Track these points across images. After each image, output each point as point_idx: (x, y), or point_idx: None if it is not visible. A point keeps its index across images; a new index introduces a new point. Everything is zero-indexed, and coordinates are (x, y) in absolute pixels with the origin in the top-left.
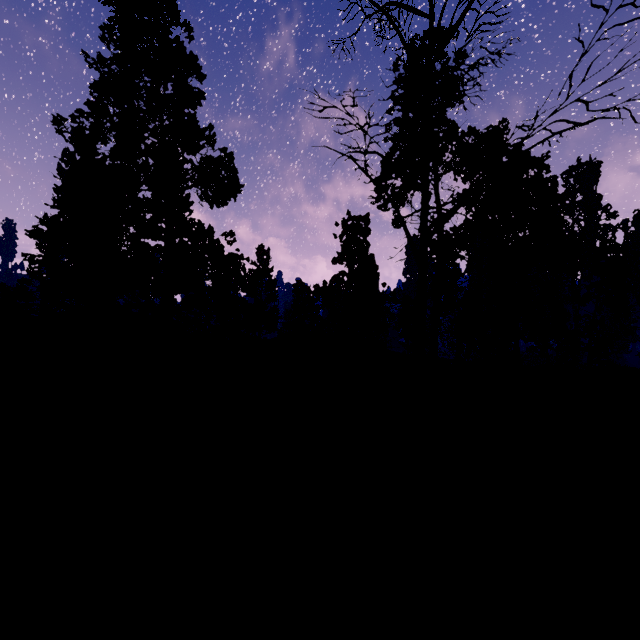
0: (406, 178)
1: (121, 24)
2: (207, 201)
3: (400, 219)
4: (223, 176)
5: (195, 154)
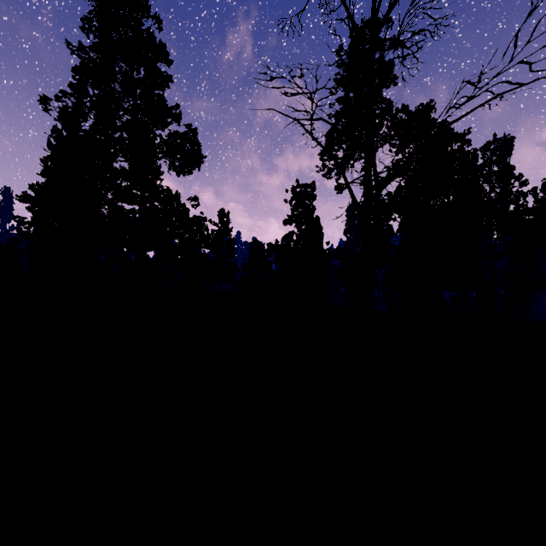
0: (350, 142)
1: (99, 16)
2: (174, 170)
3: (345, 180)
4: (188, 148)
5: (163, 129)
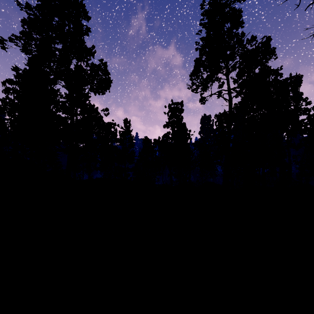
0: None
1: None
2: (92, 91)
3: None
4: (100, 75)
5: (82, 60)
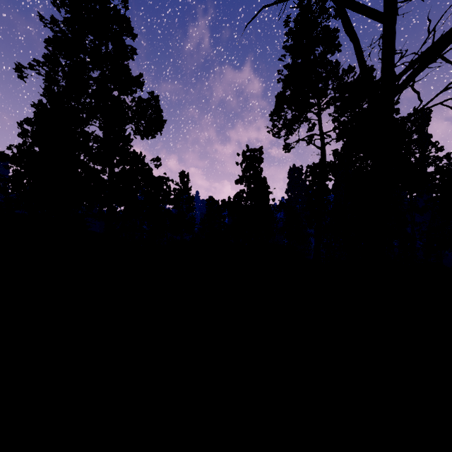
0: (355, 8)
1: None
2: (139, 134)
3: (358, 53)
4: (150, 113)
5: (127, 94)
